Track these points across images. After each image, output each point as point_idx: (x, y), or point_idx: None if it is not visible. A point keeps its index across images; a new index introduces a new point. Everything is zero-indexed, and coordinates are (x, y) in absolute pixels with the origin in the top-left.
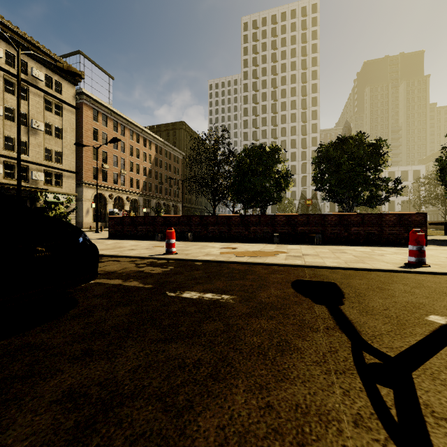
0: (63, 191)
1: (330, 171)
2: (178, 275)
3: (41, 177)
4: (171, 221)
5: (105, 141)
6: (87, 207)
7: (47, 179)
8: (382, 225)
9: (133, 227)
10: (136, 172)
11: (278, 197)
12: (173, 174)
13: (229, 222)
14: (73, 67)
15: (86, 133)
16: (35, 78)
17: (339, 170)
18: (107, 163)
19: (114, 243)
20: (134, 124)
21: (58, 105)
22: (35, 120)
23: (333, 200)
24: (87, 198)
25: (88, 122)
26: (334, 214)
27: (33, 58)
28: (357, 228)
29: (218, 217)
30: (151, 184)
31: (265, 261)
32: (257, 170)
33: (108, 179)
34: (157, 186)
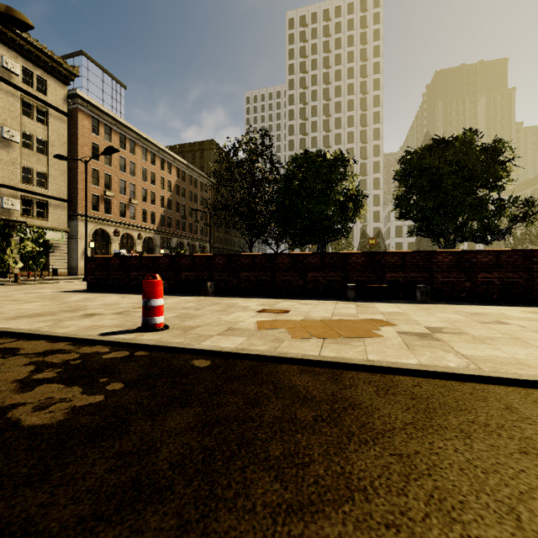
0: (49, 225)
1: (424, 189)
2: (95, 450)
3: (16, 206)
4: (181, 264)
5: (109, 161)
6: (83, 247)
7: (26, 208)
8: (532, 270)
9: (123, 273)
10: (151, 203)
11: (344, 228)
12: (200, 207)
13: (273, 265)
14: (18, 11)
15: (81, 148)
16: (8, 71)
17: (439, 186)
18: (111, 189)
19: (81, 300)
20: (148, 140)
21: (41, 110)
22: (7, 128)
23: (426, 233)
24: (83, 234)
25: (84, 135)
26: (447, 252)
27: (5, 43)
28: (489, 275)
29: (256, 257)
30: (171, 219)
31: (369, 357)
32: (313, 190)
33: (113, 211)
34: (179, 221)
